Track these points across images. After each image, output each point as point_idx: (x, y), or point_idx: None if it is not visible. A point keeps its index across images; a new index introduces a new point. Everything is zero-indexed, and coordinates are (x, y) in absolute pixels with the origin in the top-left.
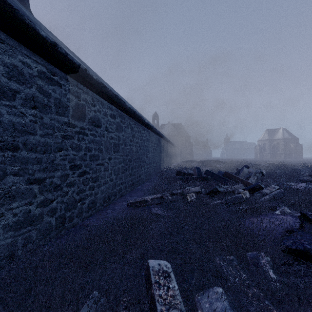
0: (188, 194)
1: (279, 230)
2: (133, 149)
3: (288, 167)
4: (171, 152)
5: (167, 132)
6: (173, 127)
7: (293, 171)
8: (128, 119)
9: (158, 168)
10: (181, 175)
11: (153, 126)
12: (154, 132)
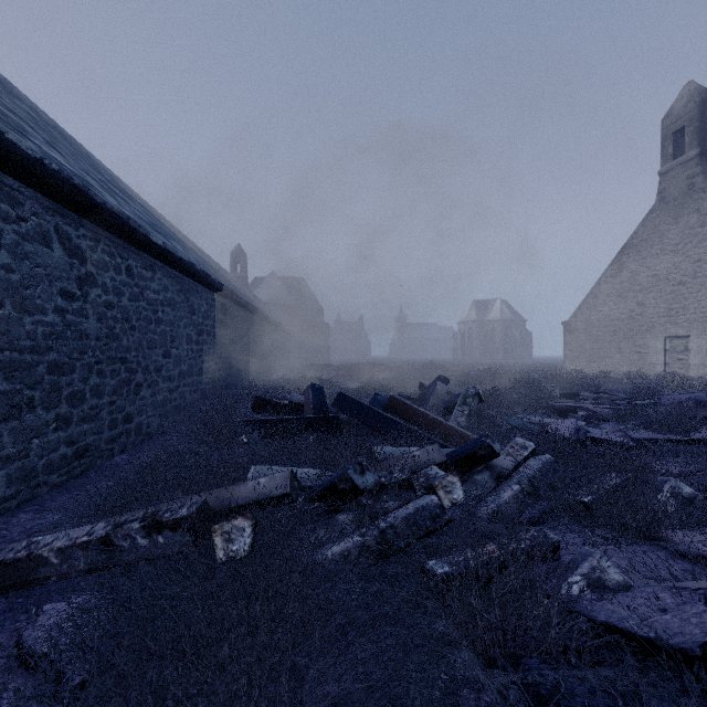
0: (219, 527)
1: None
2: (87, 327)
3: (522, 378)
4: (272, 345)
5: (270, 296)
6: (283, 286)
7: (535, 387)
8: (48, 212)
9: (222, 387)
10: (268, 410)
11: (193, 264)
12: (204, 284)
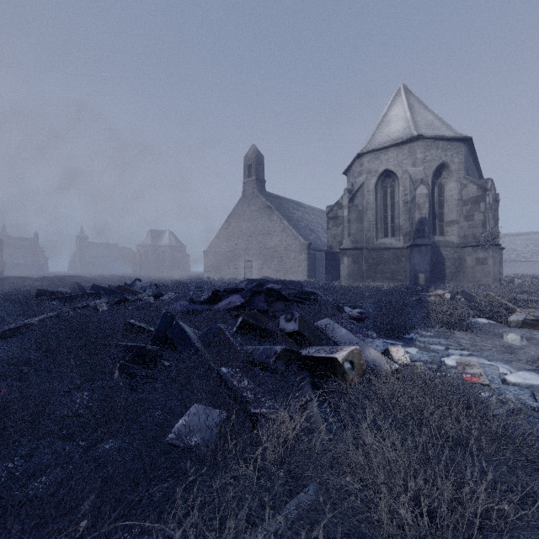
0: (99, 305)
1: (180, 308)
2: None
3: (178, 281)
4: None
5: None
6: None
7: (183, 284)
8: None
9: None
10: (48, 295)
11: None
12: None
